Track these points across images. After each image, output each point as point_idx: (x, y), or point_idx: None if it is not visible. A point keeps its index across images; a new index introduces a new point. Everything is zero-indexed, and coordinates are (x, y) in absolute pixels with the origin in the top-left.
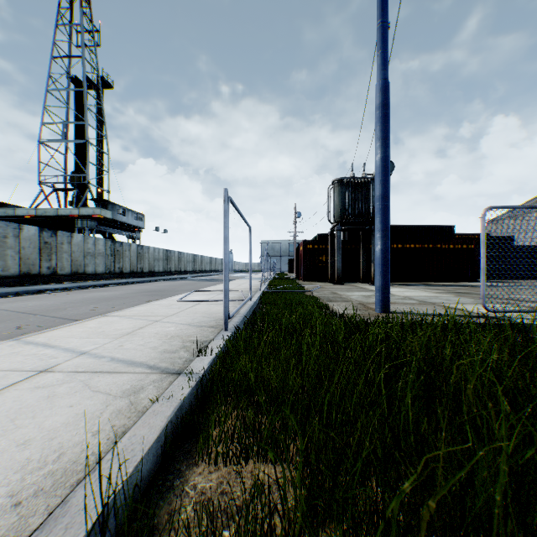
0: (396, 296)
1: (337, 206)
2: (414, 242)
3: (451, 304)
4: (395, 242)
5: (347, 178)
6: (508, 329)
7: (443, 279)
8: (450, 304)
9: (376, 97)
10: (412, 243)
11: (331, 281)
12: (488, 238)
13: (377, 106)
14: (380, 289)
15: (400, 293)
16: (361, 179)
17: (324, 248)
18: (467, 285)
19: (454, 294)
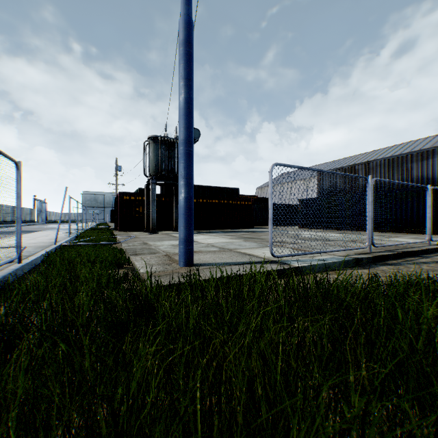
0: (201, 244)
1: (152, 161)
2: (215, 198)
3: (244, 250)
4: (201, 198)
5: (162, 136)
6: (312, 286)
7: (234, 227)
8: (243, 249)
9: (180, 32)
10: (213, 199)
11: (147, 230)
12: (258, 199)
13: (181, 41)
14: (184, 240)
15: (205, 240)
16: (174, 139)
17: (141, 200)
18: (249, 231)
19: (243, 240)
